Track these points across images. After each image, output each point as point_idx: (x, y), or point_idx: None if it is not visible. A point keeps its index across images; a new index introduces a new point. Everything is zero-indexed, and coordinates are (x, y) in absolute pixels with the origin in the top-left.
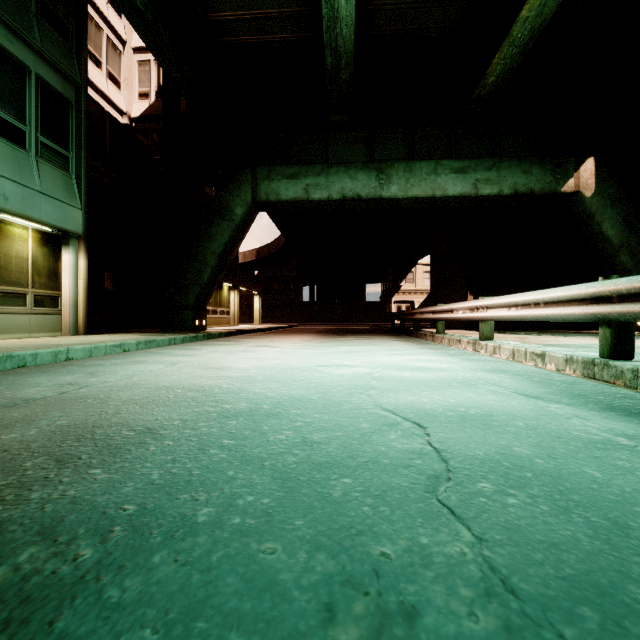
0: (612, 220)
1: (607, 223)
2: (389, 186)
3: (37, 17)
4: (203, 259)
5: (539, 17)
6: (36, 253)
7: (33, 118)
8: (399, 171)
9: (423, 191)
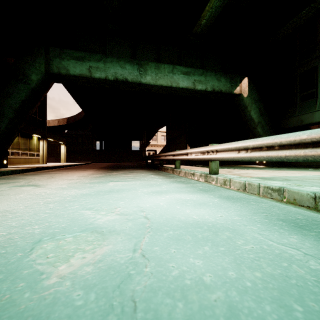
0: (255, 110)
1: (253, 111)
2: (146, 76)
3: None
4: (0, 111)
5: None
6: None
7: None
8: (152, 67)
9: (166, 82)
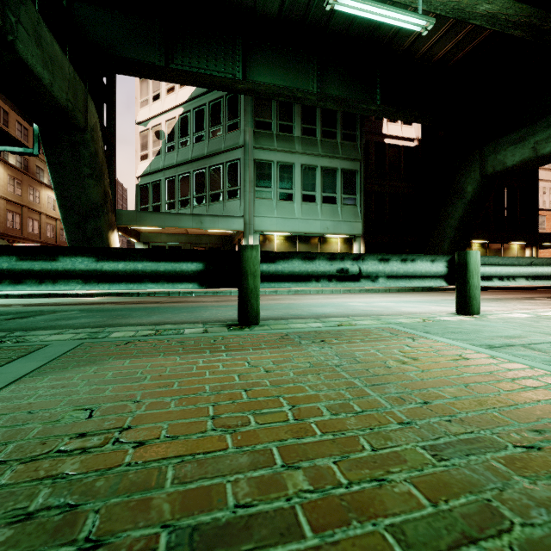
0: None
1: None
2: None
3: (341, 143)
4: (444, 232)
5: None
6: (341, 248)
7: (339, 189)
8: None
9: None
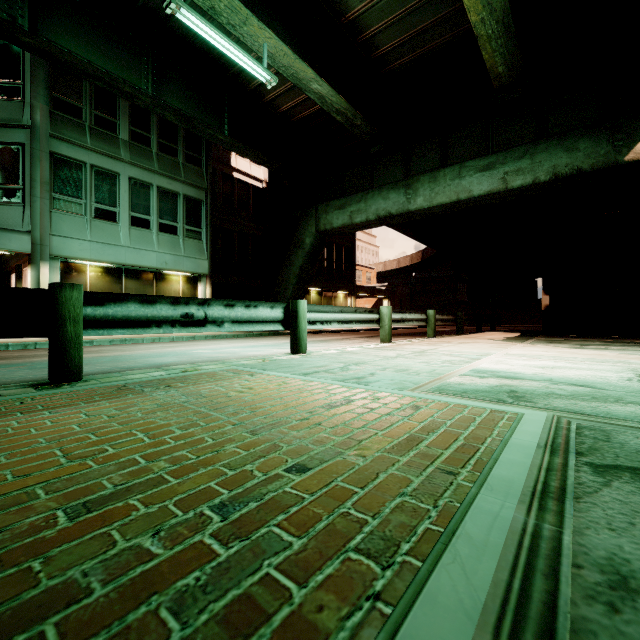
0: None
1: None
2: (415, 199)
3: (184, 164)
4: (288, 279)
5: (495, 12)
6: (184, 288)
7: (182, 218)
8: (424, 183)
9: (447, 197)
